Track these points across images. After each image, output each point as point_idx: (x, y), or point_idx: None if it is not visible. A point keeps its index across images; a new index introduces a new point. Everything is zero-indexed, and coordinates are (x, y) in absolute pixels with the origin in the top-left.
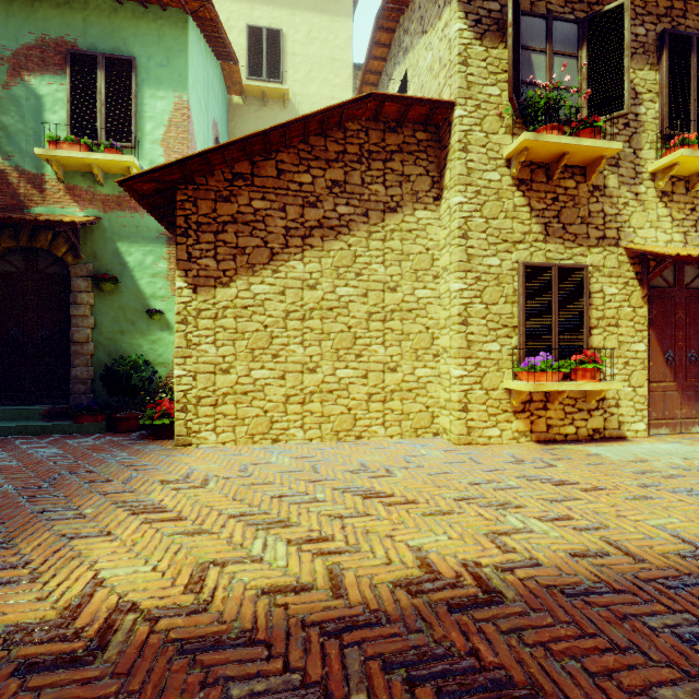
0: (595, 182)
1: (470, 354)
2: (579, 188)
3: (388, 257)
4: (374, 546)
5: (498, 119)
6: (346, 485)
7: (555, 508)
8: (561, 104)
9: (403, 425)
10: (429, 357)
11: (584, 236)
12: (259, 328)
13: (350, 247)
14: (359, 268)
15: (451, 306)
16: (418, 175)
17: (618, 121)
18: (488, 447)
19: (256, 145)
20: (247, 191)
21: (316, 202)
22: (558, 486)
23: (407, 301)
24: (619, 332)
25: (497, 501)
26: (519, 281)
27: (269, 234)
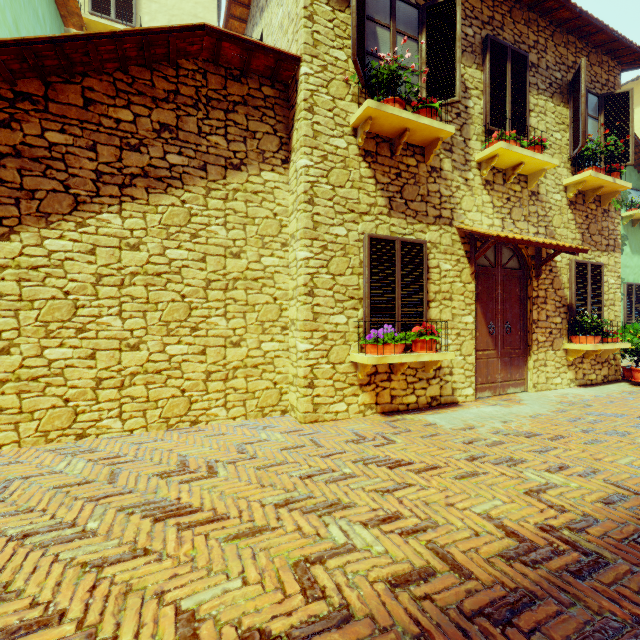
0: (433, 164)
1: (316, 326)
2: (419, 167)
3: (230, 218)
4: (123, 623)
5: (345, 85)
6: (143, 500)
7: (386, 503)
8: (404, 83)
9: (248, 404)
10: (277, 330)
11: (424, 213)
12: (56, 294)
13: (183, 203)
14: (196, 228)
15: (298, 275)
16: (265, 133)
17: (452, 110)
18: (334, 423)
19: (46, 59)
20: (37, 118)
21: (139, 146)
22: (393, 469)
23: (253, 269)
24: (453, 305)
25: (325, 502)
26: (365, 252)
27: (71, 176)
